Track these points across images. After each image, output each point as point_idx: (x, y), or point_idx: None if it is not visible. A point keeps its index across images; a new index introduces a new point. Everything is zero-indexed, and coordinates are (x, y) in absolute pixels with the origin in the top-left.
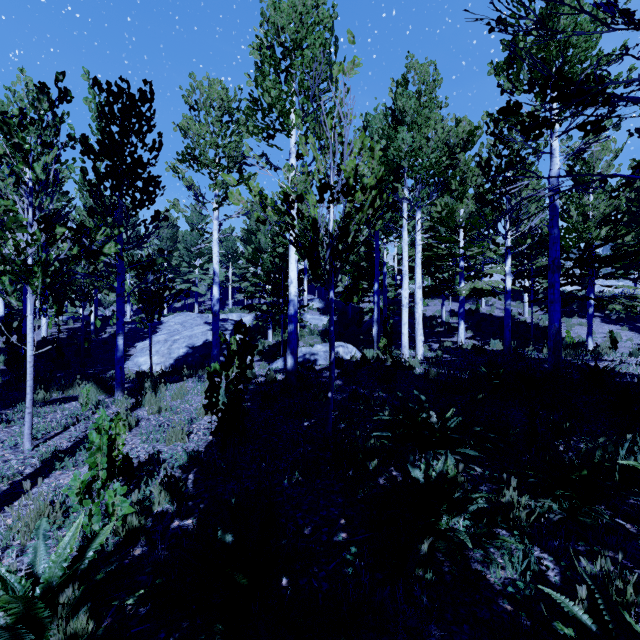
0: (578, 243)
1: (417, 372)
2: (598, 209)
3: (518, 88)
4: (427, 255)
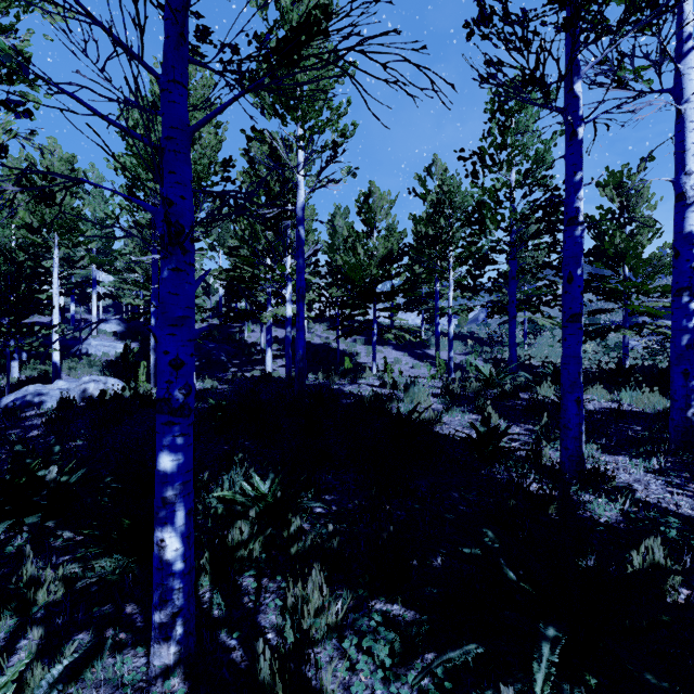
0: (363, 278)
1: None
2: (378, 250)
3: (268, 111)
4: (231, 276)
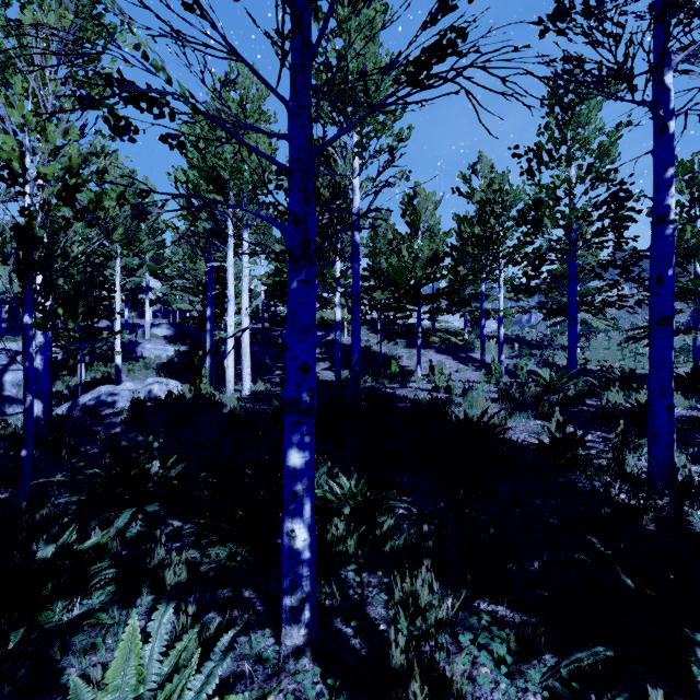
0: (408, 281)
1: (228, 410)
2: (423, 252)
3: (324, 119)
4: (277, 281)
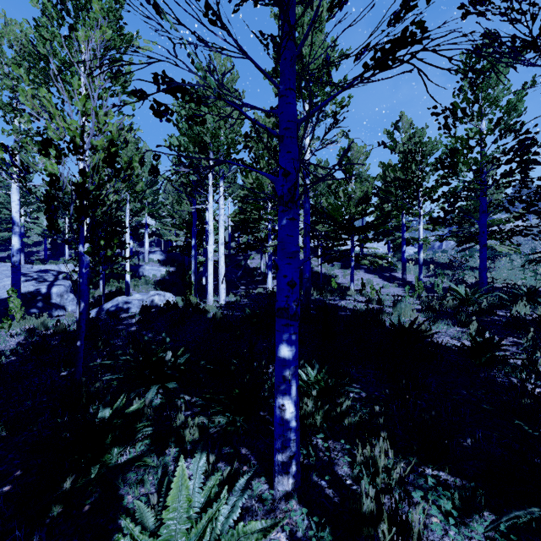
0: (344, 216)
1: (210, 315)
2: (356, 193)
3: None
4: (243, 218)
